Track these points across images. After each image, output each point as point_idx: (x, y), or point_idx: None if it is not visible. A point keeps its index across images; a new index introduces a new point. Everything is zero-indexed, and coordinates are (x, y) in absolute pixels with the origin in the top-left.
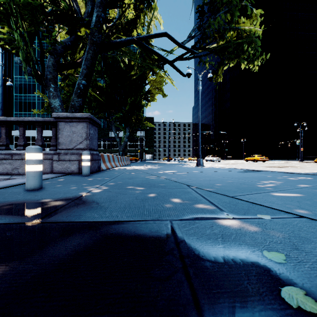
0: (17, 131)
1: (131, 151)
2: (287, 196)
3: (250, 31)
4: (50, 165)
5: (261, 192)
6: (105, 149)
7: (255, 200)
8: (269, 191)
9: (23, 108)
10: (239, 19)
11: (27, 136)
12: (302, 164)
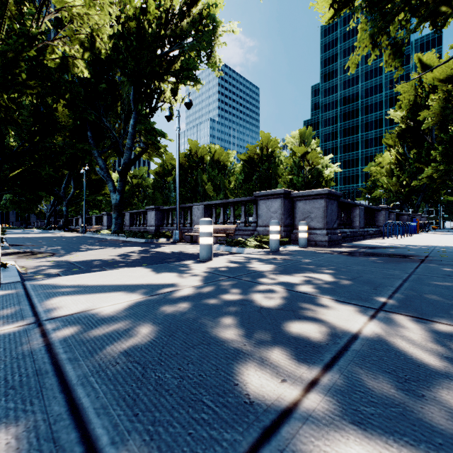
0: None
1: None
2: None
3: None
4: None
5: None
6: None
7: None
8: None
9: None
10: None
11: None
12: None
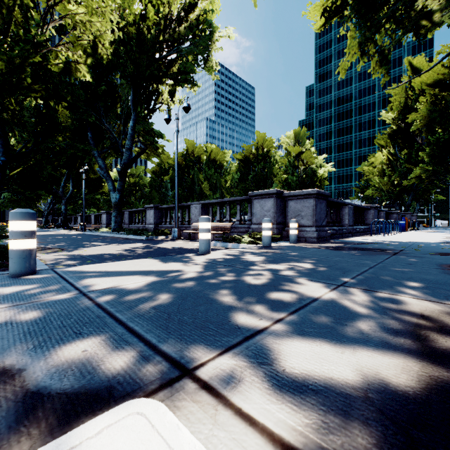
0: None
1: None
2: None
3: None
4: None
5: None
6: None
7: None
8: None
9: None
10: None
11: None
12: None
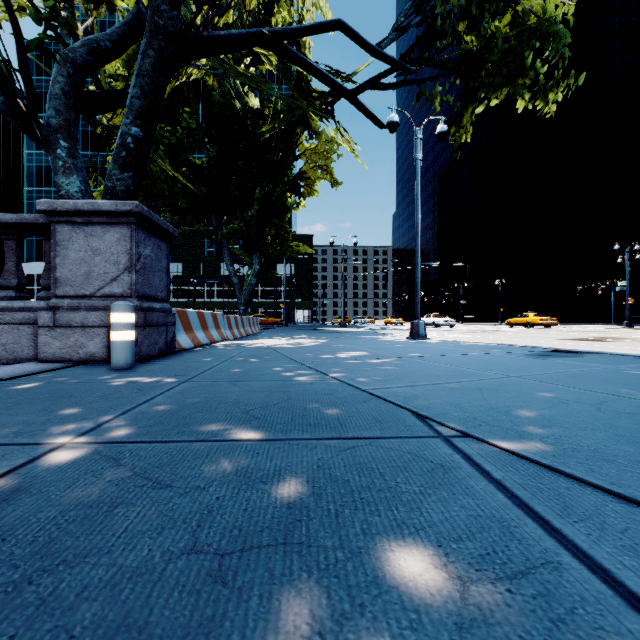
0: (32, 263)
1: (265, 306)
2: None
3: (546, 12)
4: (35, 339)
5: None
6: (213, 302)
7: None
8: None
9: None
10: None
11: None
12: (638, 332)
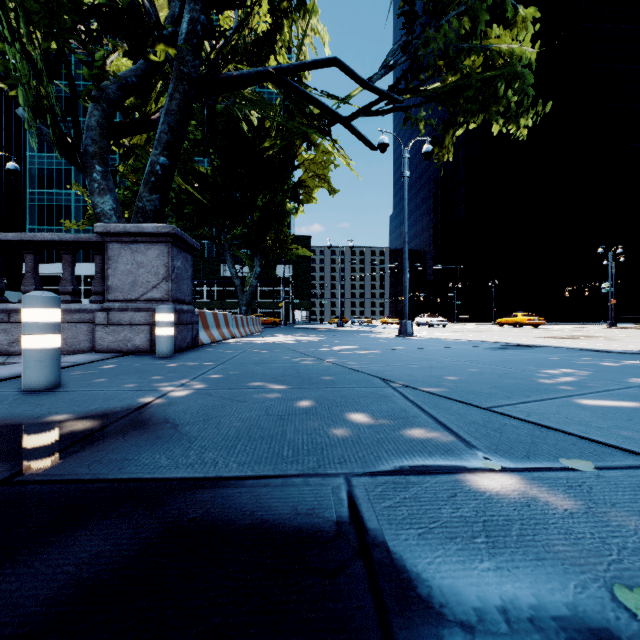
0: None
1: (264, 306)
2: (614, 407)
3: (512, 55)
4: (90, 335)
5: (552, 398)
6: (213, 302)
7: (545, 419)
8: (568, 395)
9: (46, 219)
10: (488, 29)
11: (55, 276)
12: (616, 331)
